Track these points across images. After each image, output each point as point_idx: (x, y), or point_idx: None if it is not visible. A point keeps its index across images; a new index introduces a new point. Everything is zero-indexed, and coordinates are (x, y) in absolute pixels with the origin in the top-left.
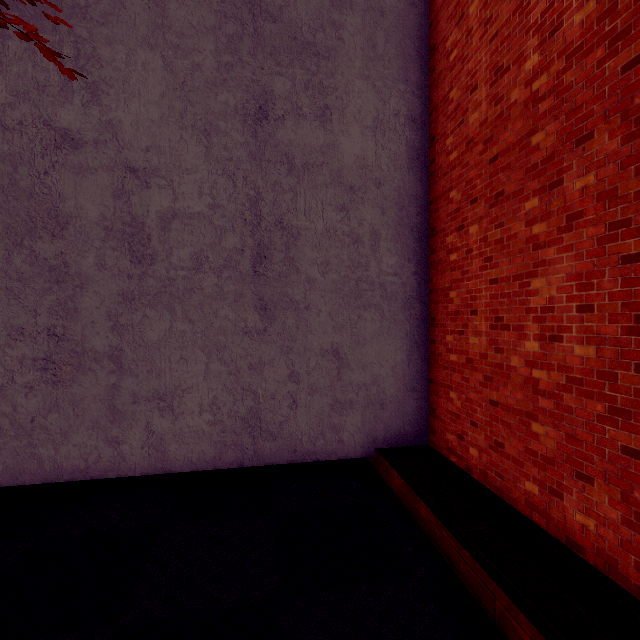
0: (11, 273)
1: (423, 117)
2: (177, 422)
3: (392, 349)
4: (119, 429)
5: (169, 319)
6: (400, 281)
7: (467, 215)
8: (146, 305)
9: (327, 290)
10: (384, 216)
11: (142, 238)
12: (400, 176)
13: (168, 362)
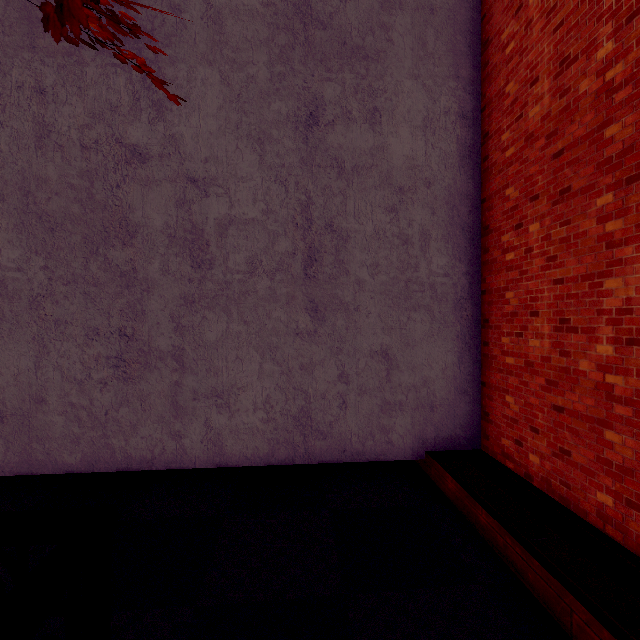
0: (88, 279)
1: (475, 113)
2: (233, 419)
3: (442, 351)
4: (181, 424)
5: (226, 320)
6: (451, 282)
7: (526, 213)
8: (205, 307)
9: (376, 292)
10: (434, 216)
11: (201, 244)
12: (451, 175)
13: (225, 361)
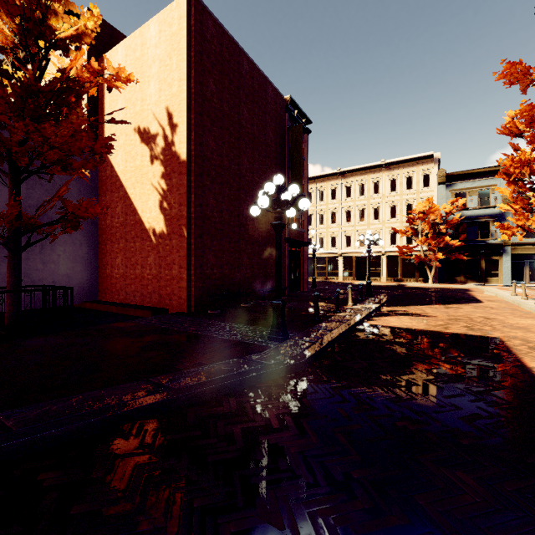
0: None
1: None
2: None
3: (86, 274)
4: None
5: None
6: (89, 256)
7: (107, 242)
8: (1, 262)
9: (65, 258)
10: (84, 238)
11: None
12: (89, 227)
13: None
